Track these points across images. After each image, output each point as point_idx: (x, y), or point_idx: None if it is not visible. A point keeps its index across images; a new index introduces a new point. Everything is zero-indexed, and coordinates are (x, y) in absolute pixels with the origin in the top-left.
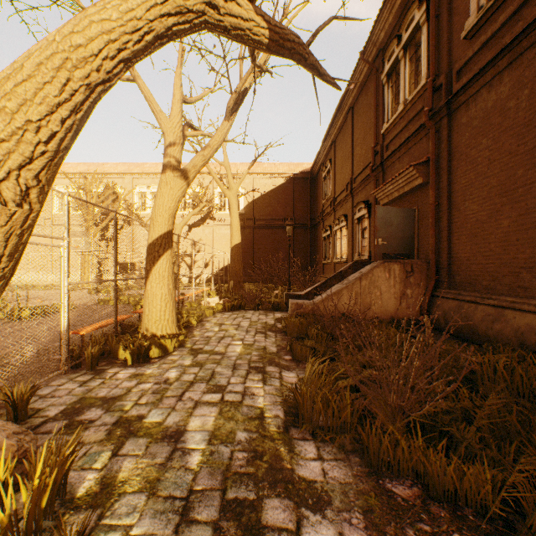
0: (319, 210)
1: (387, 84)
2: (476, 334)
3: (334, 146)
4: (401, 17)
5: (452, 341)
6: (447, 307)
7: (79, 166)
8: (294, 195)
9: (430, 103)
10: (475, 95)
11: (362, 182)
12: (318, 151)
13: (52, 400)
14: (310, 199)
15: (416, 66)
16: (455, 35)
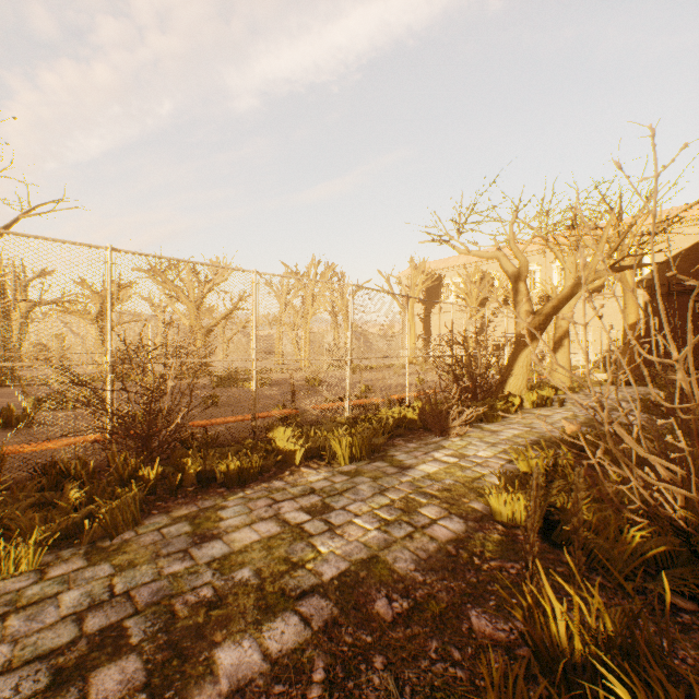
0: None
1: None
2: None
3: None
4: None
5: None
6: None
7: (459, 258)
8: None
9: None
10: None
11: None
12: None
13: None
14: None
15: None
16: None
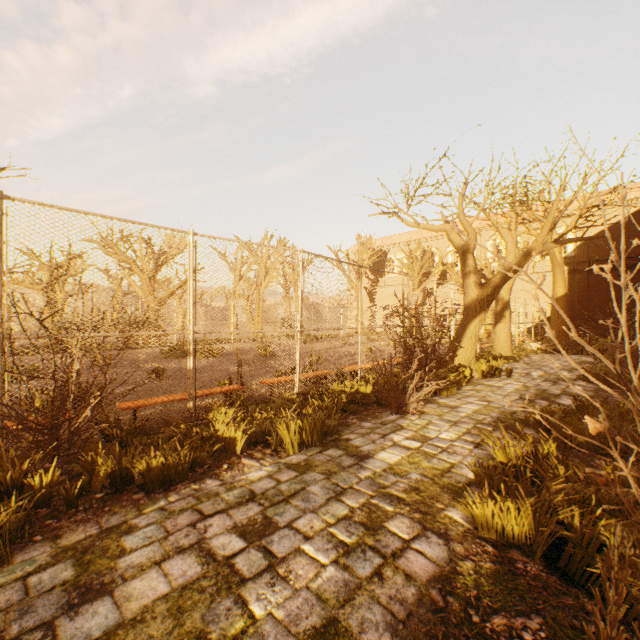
0: None
1: None
2: None
3: None
4: None
5: None
6: None
7: (402, 236)
8: None
9: None
10: None
11: None
12: None
13: None
14: None
15: None
16: None
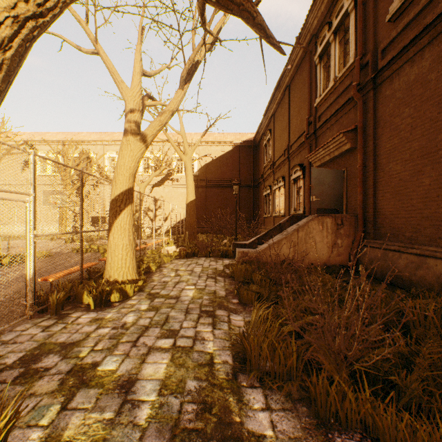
0: (261, 173)
1: (319, 64)
2: (401, 279)
3: (273, 119)
4: (332, 6)
5: (380, 285)
6: (373, 255)
7: (59, 135)
8: (240, 160)
9: (358, 78)
10: (398, 70)
11: (297, 149)
12: (260, 123)
13: (13, 346)
14: (253, 164)
15: (345, 48)
16: (380, 19)
